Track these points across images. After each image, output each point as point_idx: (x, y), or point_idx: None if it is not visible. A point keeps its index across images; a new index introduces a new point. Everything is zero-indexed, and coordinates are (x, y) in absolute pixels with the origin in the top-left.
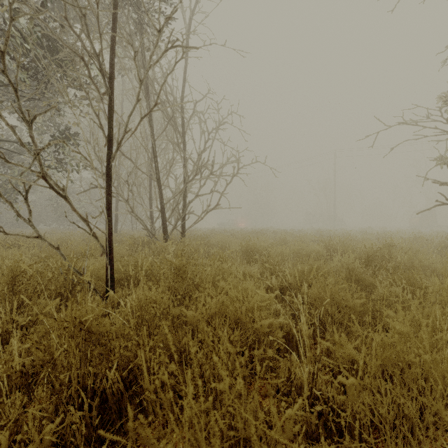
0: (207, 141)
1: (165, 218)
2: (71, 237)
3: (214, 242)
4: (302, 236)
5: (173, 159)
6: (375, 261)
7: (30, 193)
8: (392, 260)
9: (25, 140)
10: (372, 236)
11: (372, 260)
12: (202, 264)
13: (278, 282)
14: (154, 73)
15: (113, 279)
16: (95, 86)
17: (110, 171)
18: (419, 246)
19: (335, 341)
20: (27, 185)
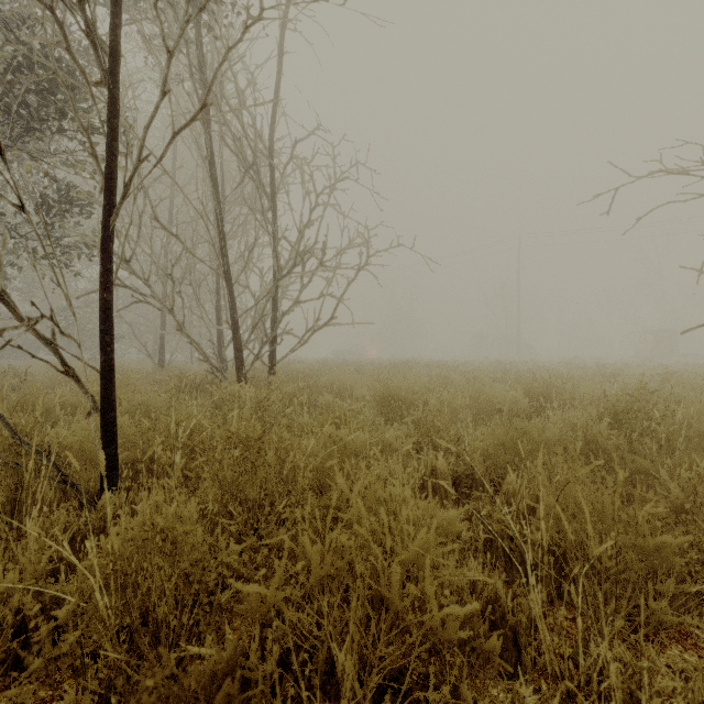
0: (314, 207)
1: (240, 341)
2: (79, 375)
3: (326, 383)
4: (483, 373)
5: (256, 239)
6: (631, 421)
7: (23, 301)
8: (665, 420)
9: (8, 210)
10: (588, 371)
11: (622, 419)
12: (303, 427)
13: (448, 464)
14: (218, 81)
15: (116, 464)
16: (80, 68)
17: (109, 241)
18: (697, 391)
19: (600, 619)
20: (5, 284)
